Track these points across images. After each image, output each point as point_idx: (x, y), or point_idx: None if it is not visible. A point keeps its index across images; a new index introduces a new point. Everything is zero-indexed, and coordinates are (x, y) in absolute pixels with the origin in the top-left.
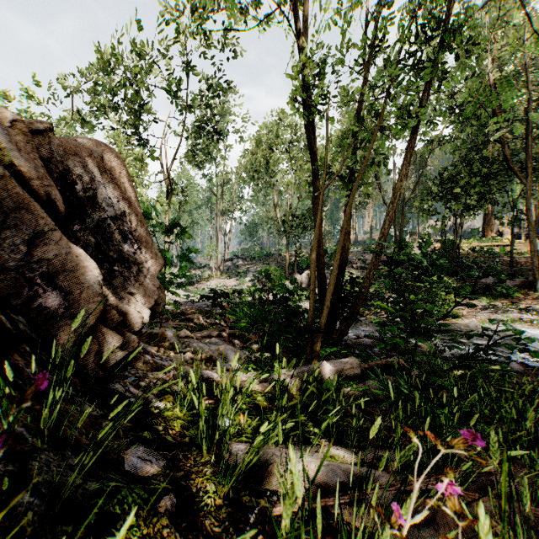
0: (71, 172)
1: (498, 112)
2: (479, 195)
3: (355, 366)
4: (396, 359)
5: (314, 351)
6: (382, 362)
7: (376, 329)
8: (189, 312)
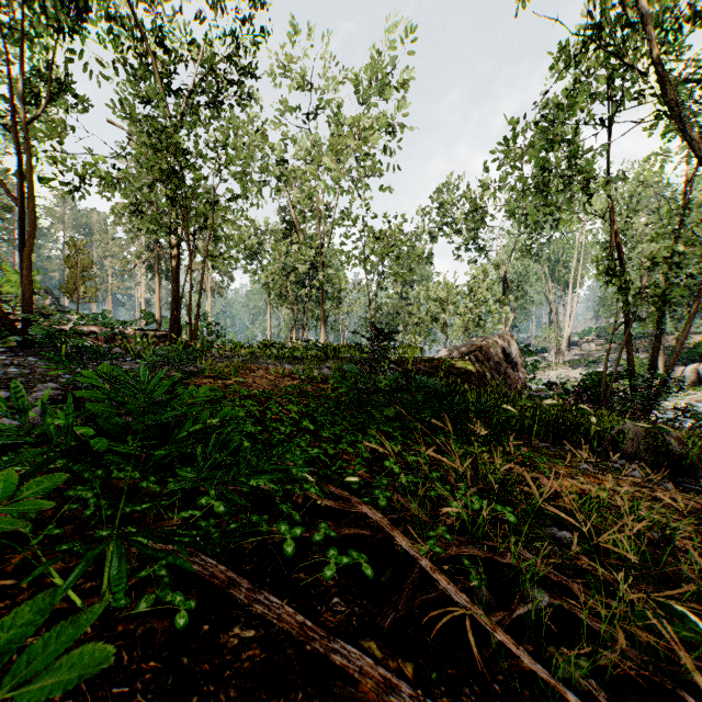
0: (504, 347)
1: None
2: None
3: None
4: None
5: None
6: None
7: None
8: None
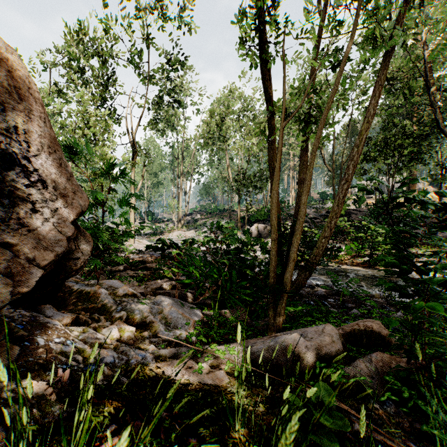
0: None
1: (430, 79)
2: (409, 157)
3: (336, 339)
4: (374, 322)
5: (278, 314)
6: (359, 326)
7: (326, 278)
8: (149, 260)
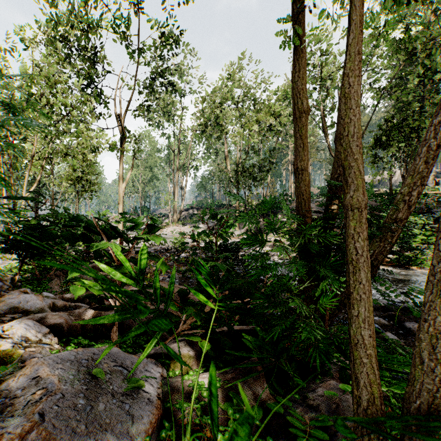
0: None
1: None
2: None
3: None
4: None
5: None
6: None
7: None
8: None
